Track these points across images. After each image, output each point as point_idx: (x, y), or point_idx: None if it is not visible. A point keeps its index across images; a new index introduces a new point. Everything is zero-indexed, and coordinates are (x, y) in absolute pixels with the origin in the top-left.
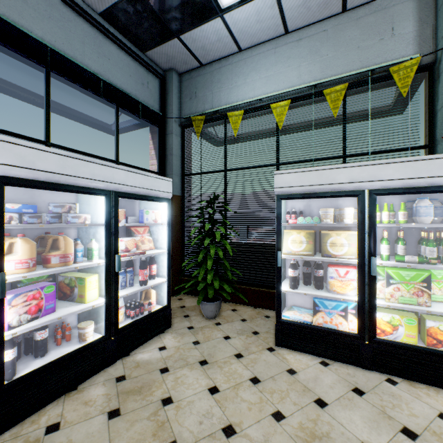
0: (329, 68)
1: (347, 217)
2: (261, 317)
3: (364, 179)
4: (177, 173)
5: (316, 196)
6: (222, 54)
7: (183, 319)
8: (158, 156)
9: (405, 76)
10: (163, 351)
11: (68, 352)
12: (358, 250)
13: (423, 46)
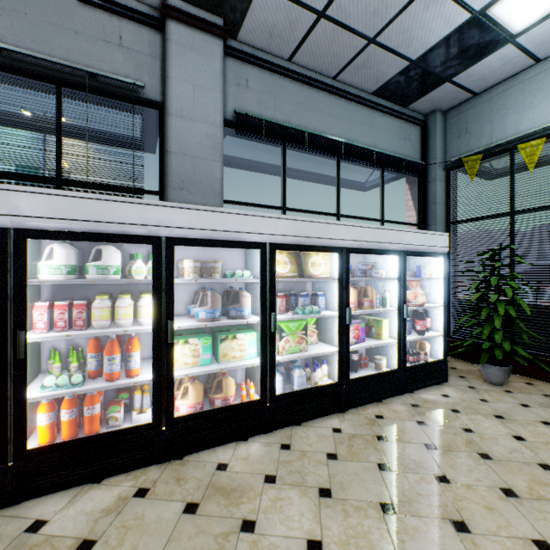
0: None
1: None
2: None
3: None
4: (440, 222)
5: None
6: (508, 75)
7: (459, 378)
8: (417, 207)
9: None
10: (446, 397)
11: (376, 372)
12: None
13: None
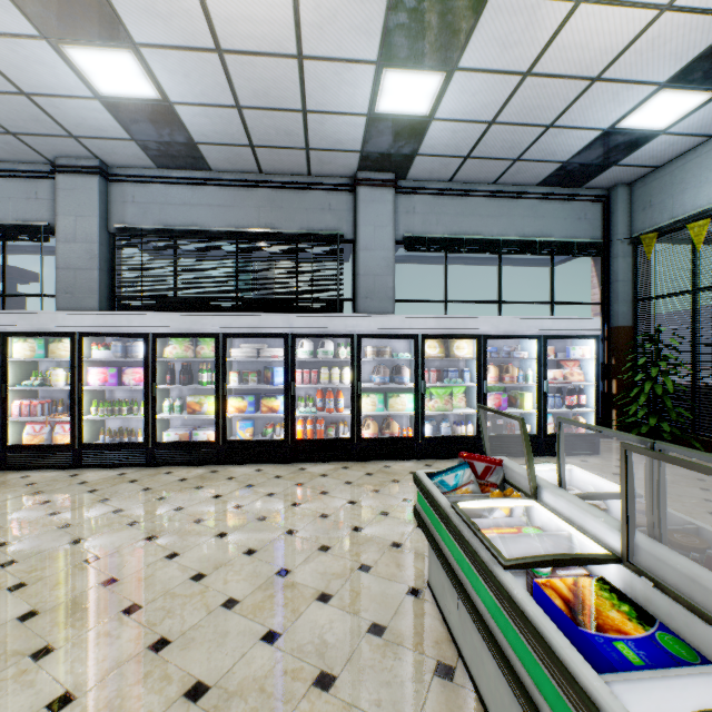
0: None
1: None
2: None
3: None
4: (625, 300)
5: None
6: (683, 150)
7: (617, 454)
8: (600, 285)
9: None
10: (583, 462)
11: (514, 434)
12: None
13: None
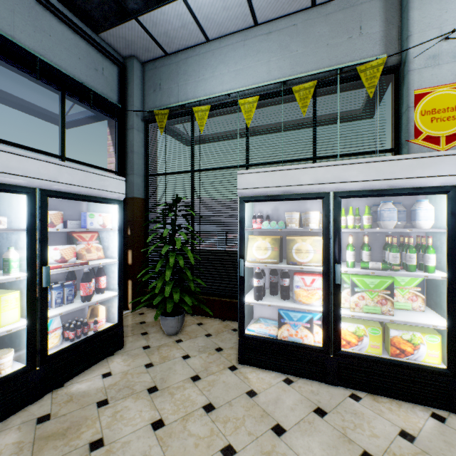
0: (298, 65)
1: (312, 222)
2: (228, 331)
3: (329, 180)
4: (139, 173)
5: (281, 198)
6: (188, 43)
7: (140, 337)
8: (117, 154)
9: (371, 76)
10: (106, 378)
11: None
12: (322, 256)
13: (390, 47)
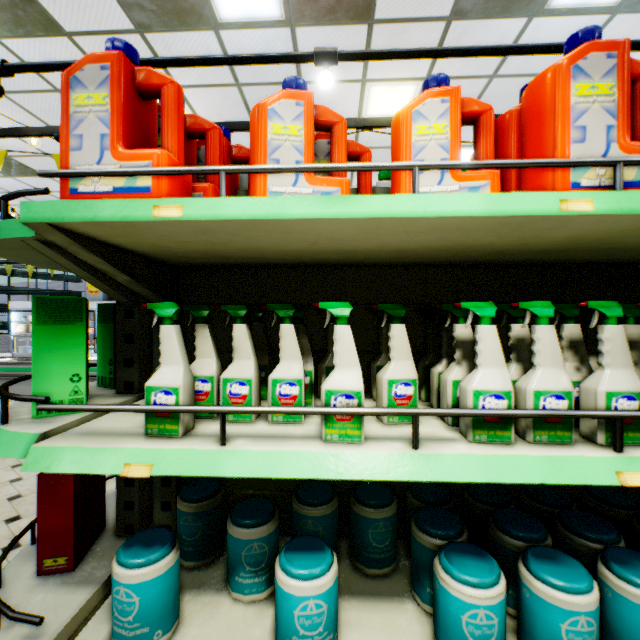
0: None
1: None
2: None
3: None
4: None
5: (24, 311)
6: None
7: None
8: None
9: None
10: None
11: None
12: None
13: None
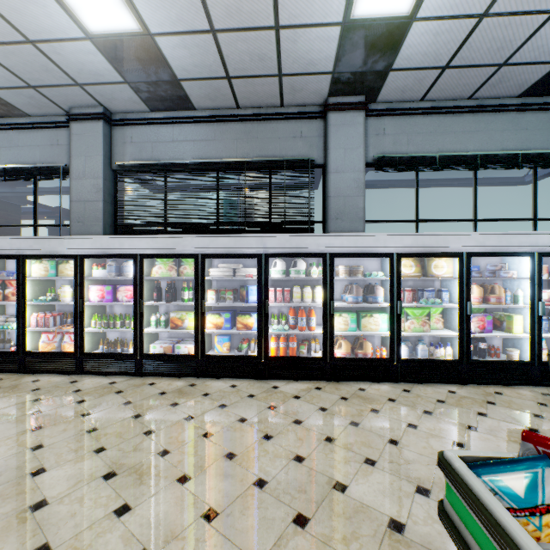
0: None
1: None
2: None
3: None
4: None
5: None
6: None
7: None
8: None
9: None
10: None
11: (502, 360)
12: None
13: None
